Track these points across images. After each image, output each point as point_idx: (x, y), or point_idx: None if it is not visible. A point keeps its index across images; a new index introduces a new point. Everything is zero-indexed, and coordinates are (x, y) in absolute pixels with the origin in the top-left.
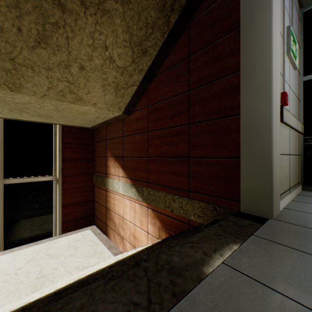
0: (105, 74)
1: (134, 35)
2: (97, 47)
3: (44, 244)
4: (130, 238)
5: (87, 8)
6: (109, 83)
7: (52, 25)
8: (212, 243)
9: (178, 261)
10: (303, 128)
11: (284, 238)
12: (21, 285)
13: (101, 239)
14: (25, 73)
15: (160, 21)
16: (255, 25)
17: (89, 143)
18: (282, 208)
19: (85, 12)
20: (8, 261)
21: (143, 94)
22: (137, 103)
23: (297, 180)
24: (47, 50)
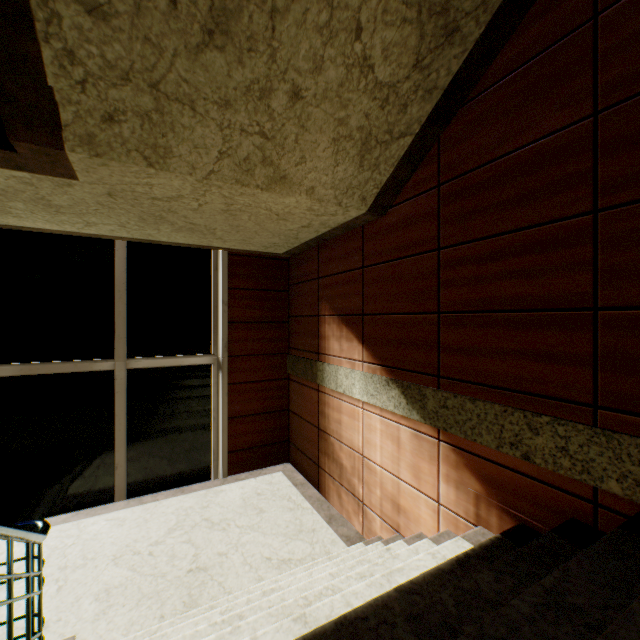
0: (343, 107)
1: None
2: (338, 30)
3: (197, 494)
4: (384, 507)
5: None
6: (351, 131)
7: None
8: None
9: None
10: None
11: None
12: (161, 582)
13: (309, 497)
14: (176, 120)
15: None
16: None
17: (279, 288)
18: None
19: None
20: (136, 522)
21: (422, 158)
22: (405, 183)
23: None
24: (225, 53)
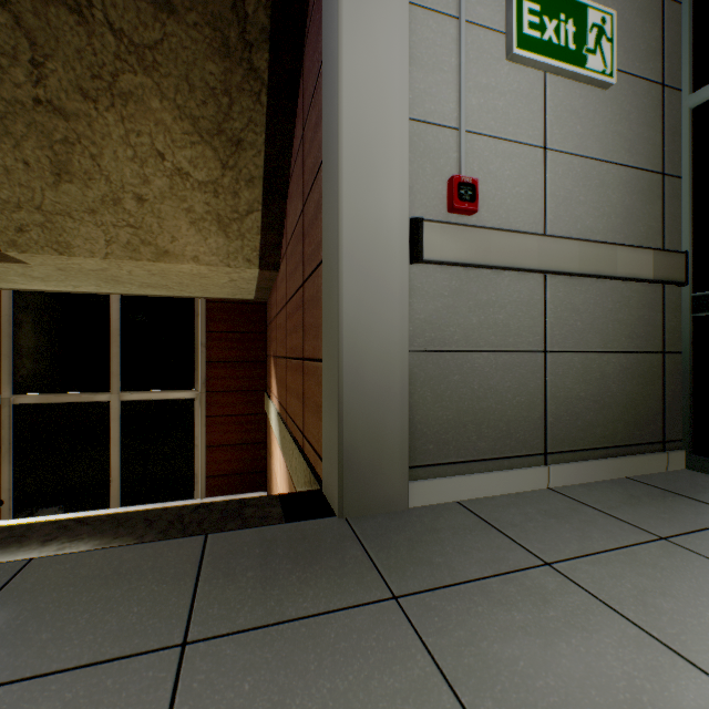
0: (184, 201)
1: (198, 118)
2: (146, 157)
3: None
4: None
5: (96, 100)
6: (202, 215)
7: (63, 144)
8: (102, 529)
9: None
10: (684, 264)
11: (241, 556)
12: None
13: None
14: (65, 225)
15: (236, 75)
16: (329, 30)
17: (256, 330)
18: (449, 501)
19: (97, 108)
20: None
21: (283, 226)
22: (281, 245)
23: (648, 432)
24: (75, 183)
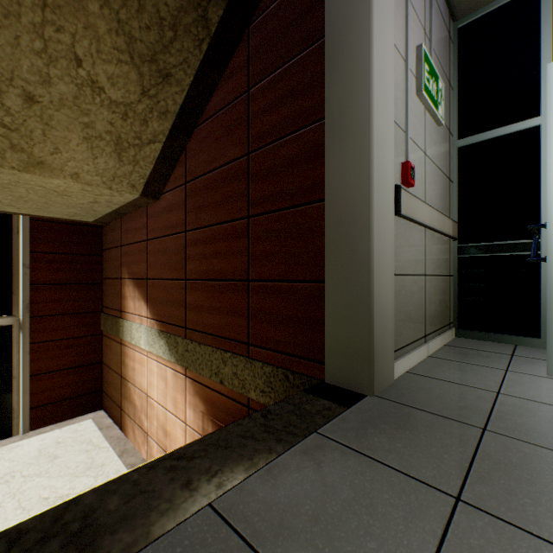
0: (86, 115)
1: (136, 39)
2: (57, 56)
3: None
4: (159, 434)
5: None
6: (101, 133)
7: None
8: (221, 457)
9: (113, 509)
10: (457, 229)
11: (369, 437)
12: None
13: (110, 437)
14: None
15: (188, 16)
16: (347, 32)
17: (91, 252)
18: (403, 372)
19: None
20: None
21: (177, 160)
22: (169, 177)
23: (446, 319)
24: None
